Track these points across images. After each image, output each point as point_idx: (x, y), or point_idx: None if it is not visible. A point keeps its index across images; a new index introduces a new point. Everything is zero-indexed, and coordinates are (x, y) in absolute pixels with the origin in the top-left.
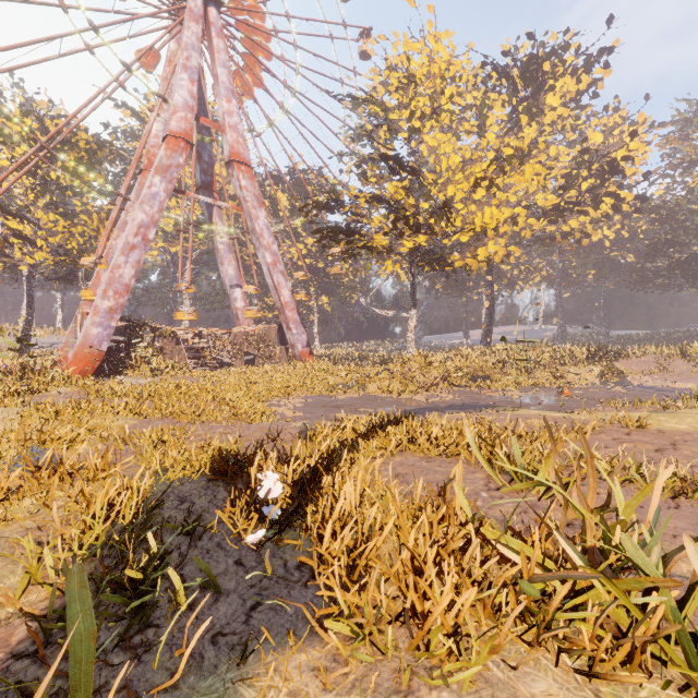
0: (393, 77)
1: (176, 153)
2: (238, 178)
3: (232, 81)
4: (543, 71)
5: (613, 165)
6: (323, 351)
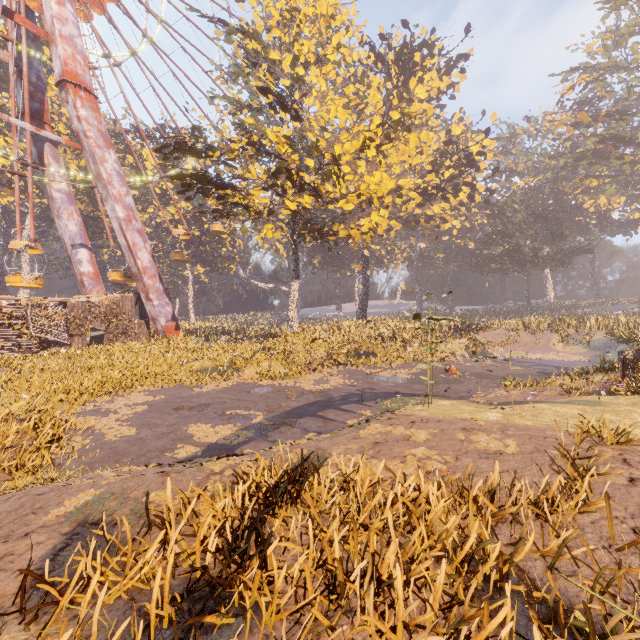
0: (273, 8)
1: None
2: (74, 105)
3: None
4: (414, 62)
5: (469, 158)
6: (198, 324)
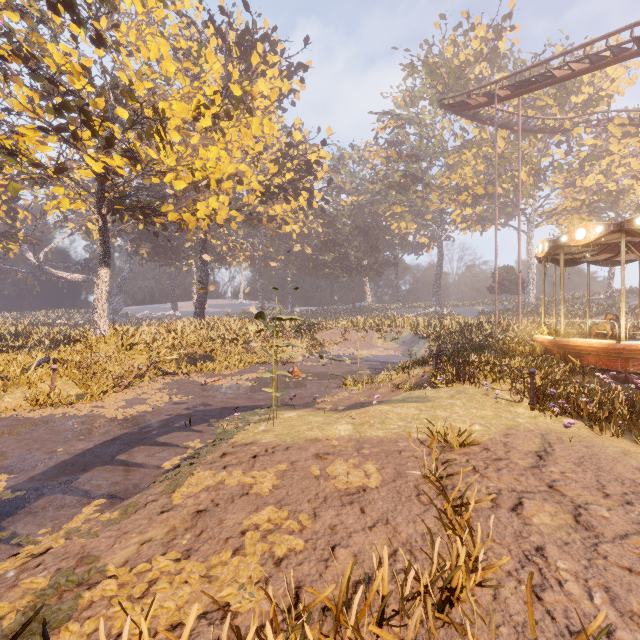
0: None
1: None
2: None
3: None
4: (257, 52)
5: (308, 165)
6: None
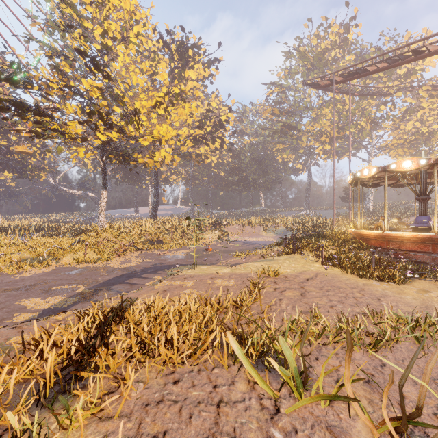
0: None
1: None
2: None
3: None
4: (188, 55)
5: (220, 122)
6: (6, 222)
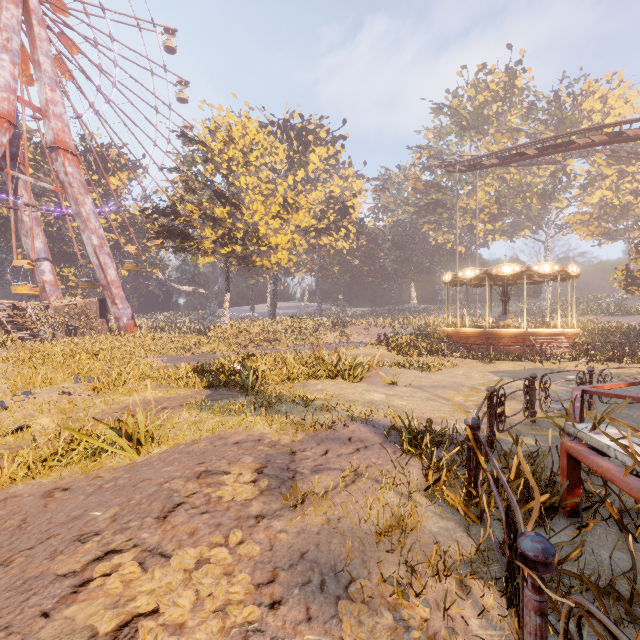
0: (218, 133)
1: None
2: (64, 164)
3: (56, 71)
4: (309, 139)
5: (346, 209)
6: None
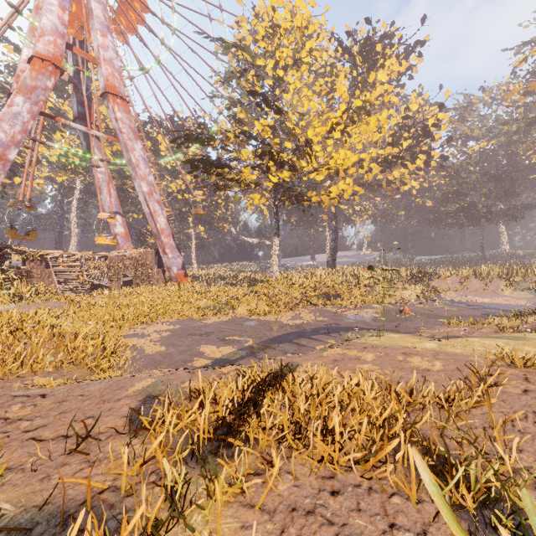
0: (259, 26)
1: (42, 75)
2: (113, 110)
3: (108, 17)
4: (376, 52)
5: (425, 130)
6: (200, 271)
